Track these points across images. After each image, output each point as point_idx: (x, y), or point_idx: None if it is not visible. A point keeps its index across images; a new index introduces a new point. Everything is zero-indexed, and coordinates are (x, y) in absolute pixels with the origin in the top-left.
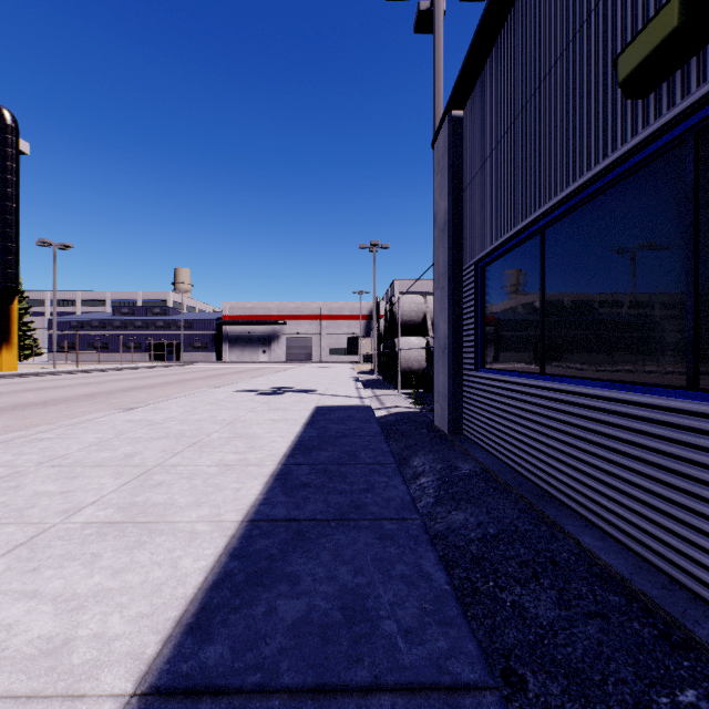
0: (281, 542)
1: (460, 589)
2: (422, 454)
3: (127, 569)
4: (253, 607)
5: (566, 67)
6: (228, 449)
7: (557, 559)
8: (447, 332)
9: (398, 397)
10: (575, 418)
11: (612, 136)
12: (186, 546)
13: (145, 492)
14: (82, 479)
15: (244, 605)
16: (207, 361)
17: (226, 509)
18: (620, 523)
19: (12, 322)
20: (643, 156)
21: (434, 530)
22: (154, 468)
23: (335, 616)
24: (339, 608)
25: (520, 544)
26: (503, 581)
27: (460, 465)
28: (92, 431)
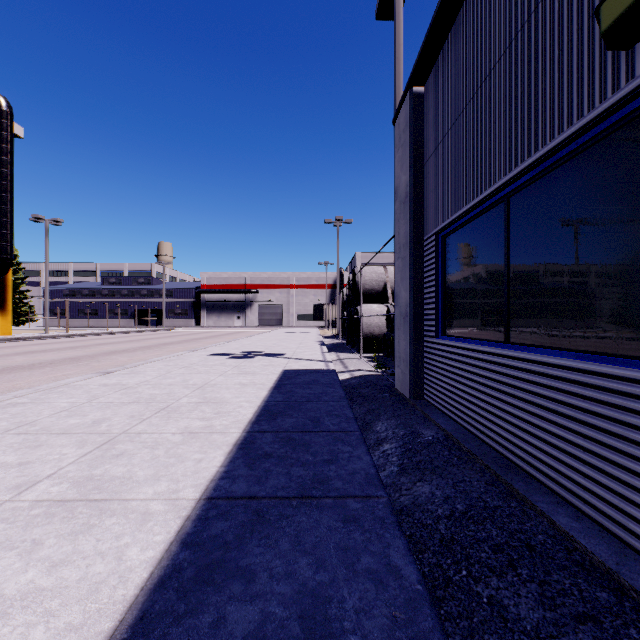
0: (239, 525)
1: (430, 579)
2: (385, 419)
3: (67, 562)
4: (199, 616)
5: (535, 29)
6: (195, 415)
7: (533, 543)
8: (408, 300)
9: (360, 360)
10: (545, 389)
11: (588, 95)
12: (136, 531)
13: (105, 463)
14: (44, 448)
15: (189, 613)
16: (187, 326)
17: (185, 483)
18: (599, 503)
19: (7, 291)
20: (625, 113)
21: (400, 503)
22: (119, 435)
23: (292, 629)
24: (297, 618)
25: (491, 524)
26: (477, 569)
27: (422, 431)
28: (66, 395)
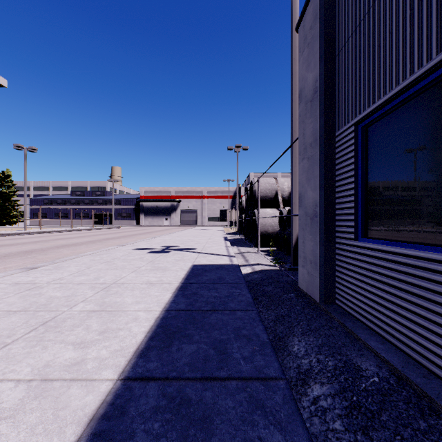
0: None
1: None
2: (300, 333)
3: None
4: None
5: None
6: (75, 335)
7: None
8: (317, 200)
9: (258, 254)
10: None
11: None
12: None
13: None
14: None
15: None
16: (130, 225)
17: None
18: None
19: None
20: None
21: None
22: None
23: None
24: None
25: None
26: None
27: (358, 363)
28: None
